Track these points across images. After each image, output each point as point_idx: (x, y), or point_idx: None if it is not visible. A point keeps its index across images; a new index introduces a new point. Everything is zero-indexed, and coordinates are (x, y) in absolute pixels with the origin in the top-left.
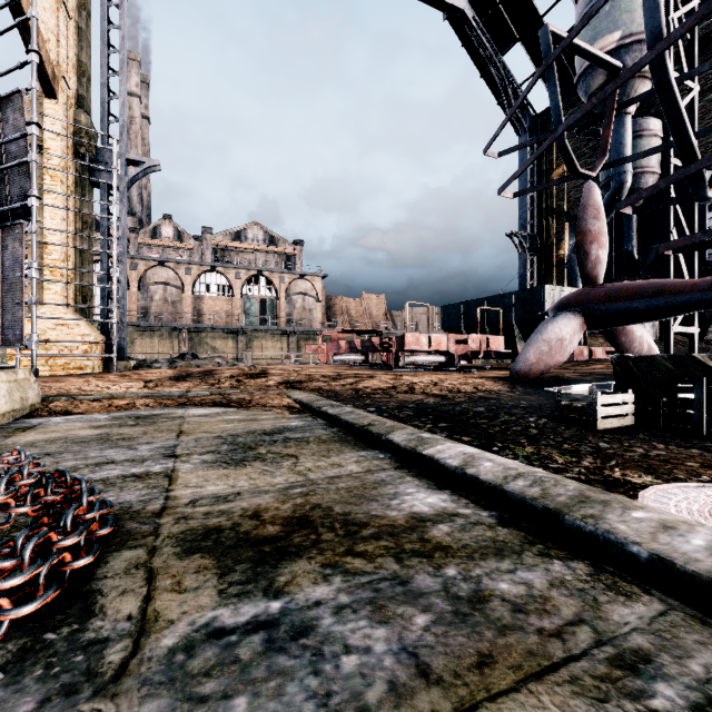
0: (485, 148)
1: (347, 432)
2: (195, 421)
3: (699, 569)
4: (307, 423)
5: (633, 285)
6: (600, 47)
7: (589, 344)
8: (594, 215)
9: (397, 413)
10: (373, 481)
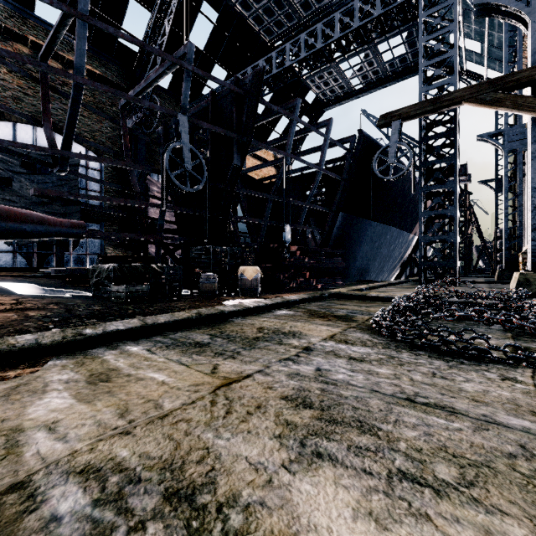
0: None
1: (181, 328)
2: (105, 423)
3: (301, 298)
4: (134, 344)
5: (19, 211)
6: None
7: None
8: None
9: (91, 323)
10: (277, 316)
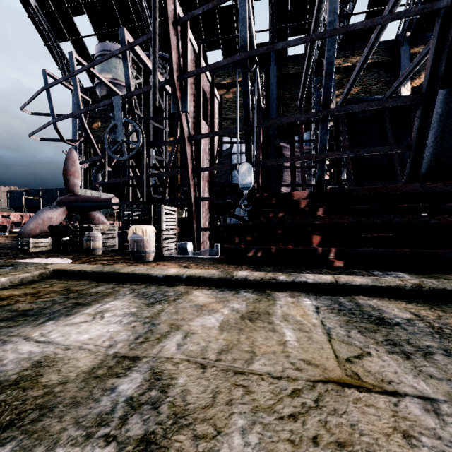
0: (21, 107)
1: None
2: None
3: None
4: None
5: (84, 196)
6: (104, 76)
7: (108, 219)
8: (72, 163)
9: None
10: None
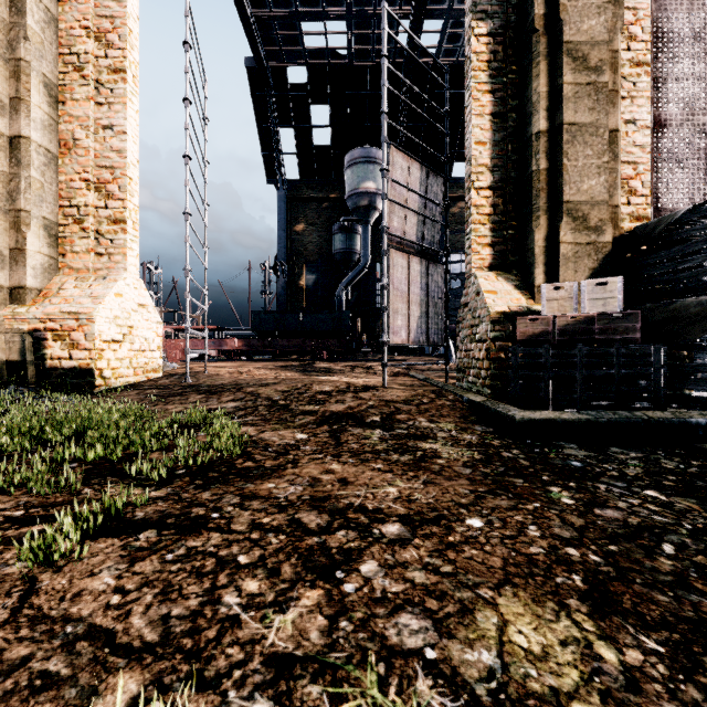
0: None
1: None
2: None
3: None
4: None
5: None
6: (368, 186)
7: None
8: None
9: None
10: None
